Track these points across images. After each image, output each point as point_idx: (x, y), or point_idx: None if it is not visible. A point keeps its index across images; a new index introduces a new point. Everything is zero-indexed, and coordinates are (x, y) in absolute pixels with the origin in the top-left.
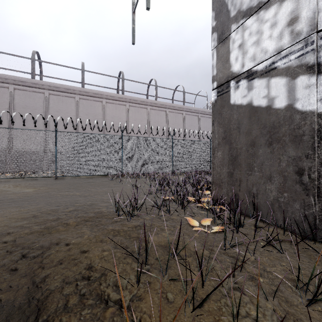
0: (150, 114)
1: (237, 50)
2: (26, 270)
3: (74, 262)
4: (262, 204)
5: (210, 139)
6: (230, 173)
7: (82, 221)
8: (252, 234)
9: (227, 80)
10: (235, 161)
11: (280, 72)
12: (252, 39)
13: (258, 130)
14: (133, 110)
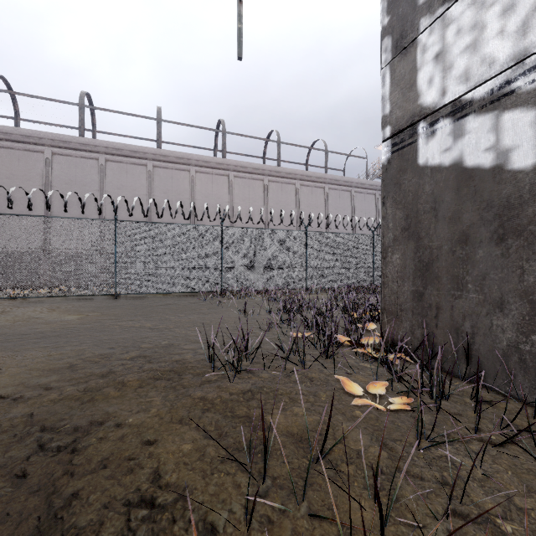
0: (269, 190)
1: (432, 64)
2: (41, 478)
3: (129, 466)
4: (483, 353)
5: (373, 231)
6: (417, 294)
7: (149, 378)
8: (468, 414)
9: (412, 121)
10: (427, 271)
11: (523, 99)
12: (462, 42)
13: (475, 213)
14: (241, 184)
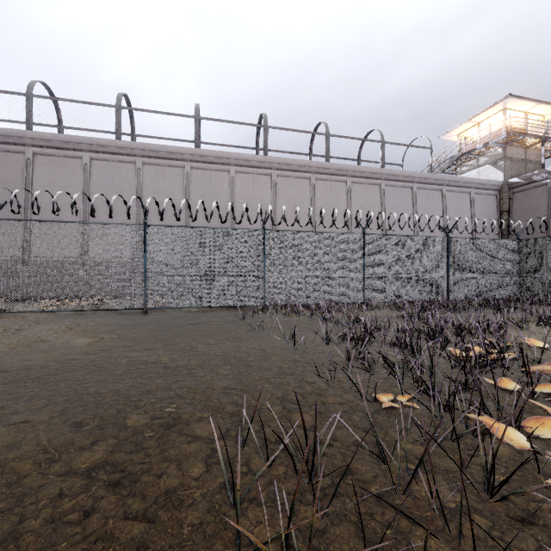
0: (316, 189)
1: None
2: None
3: None
4: None
5: (447, 232)
6: None
7: None
8: None
9: None
10: None
11: None
12: None
13: None
14: (284, 183)
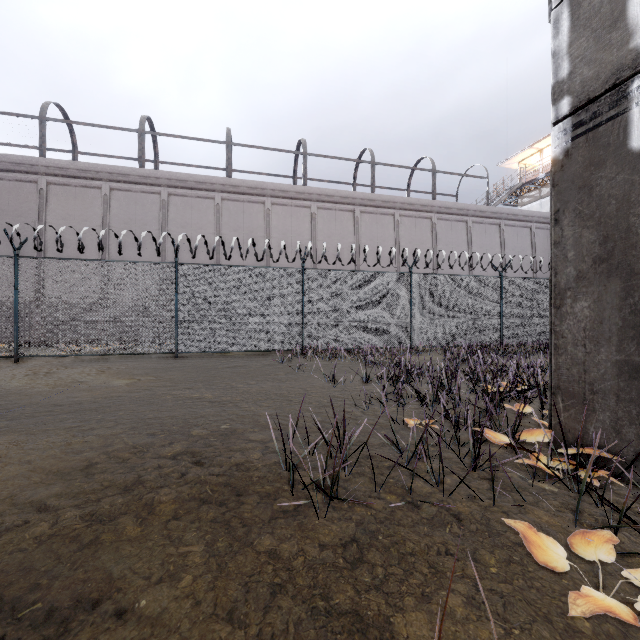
0: (361, 223)
1: None
2: None
3: None
4: None
5: (500, 272)
6: (627, 367)
7: (192, 499)
8: None
9: (616, 80)
10: None
11: None
12: None
13: None
14: (325, 216)
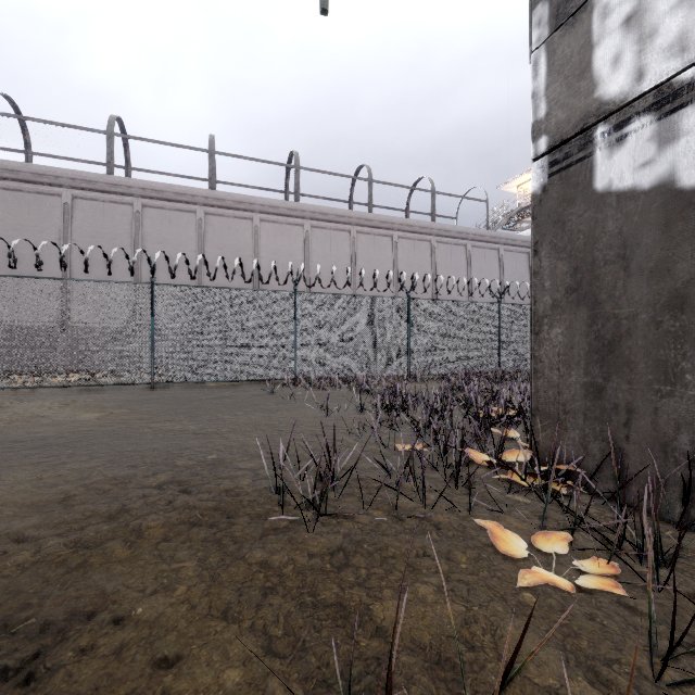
0: (357, 244)
1: (619, 33)
2: None
3: None
4: None
5: (498, 298)
6: (592, 388)
7: (181, 522)
8: None
9: (584, 125)
10: (610, 353)
11: None
12: None
13: None
14: (320, 236)
